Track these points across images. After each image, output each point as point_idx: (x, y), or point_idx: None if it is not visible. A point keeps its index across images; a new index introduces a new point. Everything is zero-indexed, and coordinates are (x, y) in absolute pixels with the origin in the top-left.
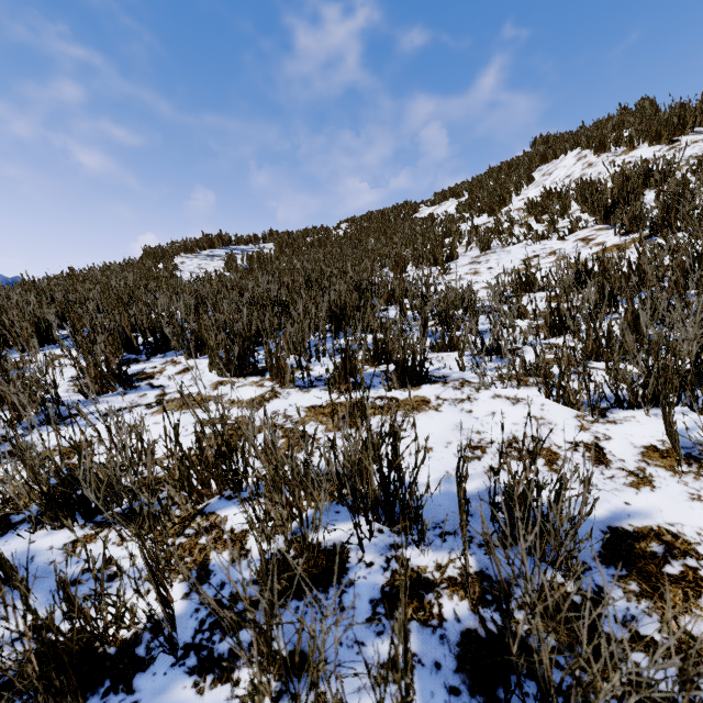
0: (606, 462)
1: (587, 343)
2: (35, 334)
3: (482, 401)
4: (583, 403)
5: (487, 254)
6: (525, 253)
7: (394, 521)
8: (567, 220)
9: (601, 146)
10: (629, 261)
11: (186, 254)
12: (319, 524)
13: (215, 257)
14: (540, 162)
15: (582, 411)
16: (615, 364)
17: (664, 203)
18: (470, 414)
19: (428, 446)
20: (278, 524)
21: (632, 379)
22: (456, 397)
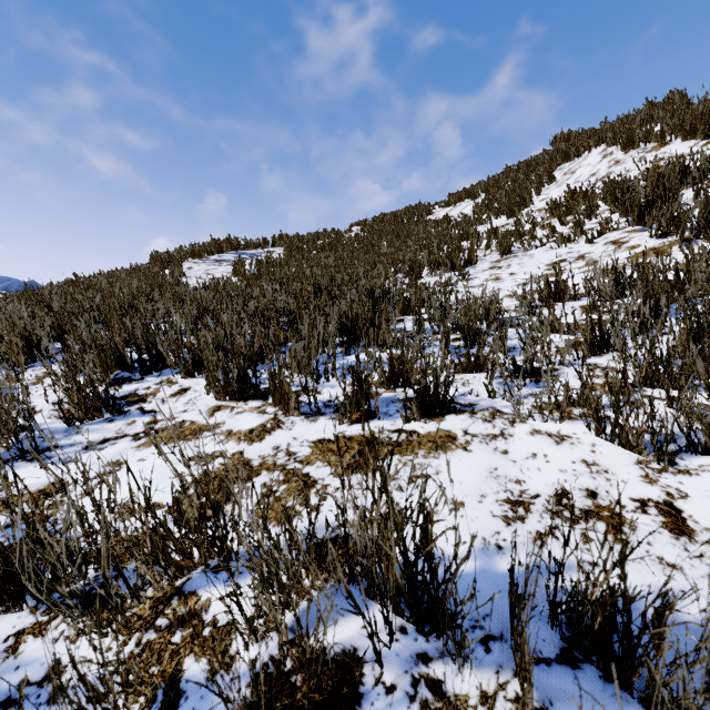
0: (689, 533)
1: (639, 367)
2: (26, 349)
3: (519, 438)
4: (647, 447)
5: (508, 258)
6: (550, 257)
7: (422, 619)
8: (594, 221)
9: (629, 142)
10: (677, 268)
11: (193, 259)
12: (322, 637)
13: (224, 262)
14: (562, 160)
15: (644, 455)
16: (689, 401)
17: (706, 202)
18: (506, 456)
19: (458, 500)
20: (272, 618)
21: (709, 419)
22: (487, 431)
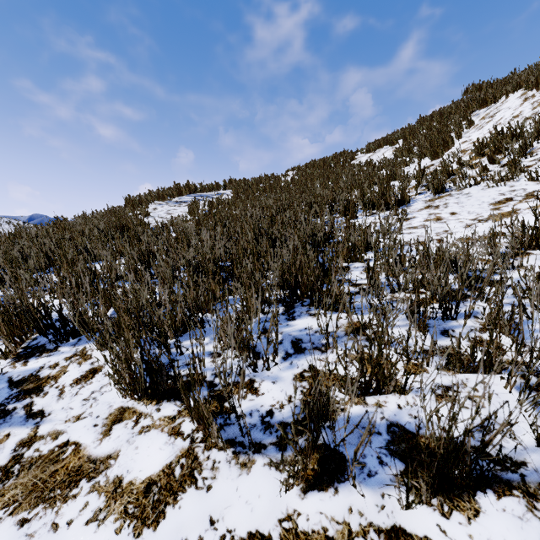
0: None
1: None
2: None
3: None
4: None
5: (441, 197)
6: (491, 195)
7: None
8: (530, 159)
9: None
10: None
11: (159, 201)
12: None
13: (182, 203)
14: (479, 106)
15: None
16: None
17: None
18: None
19: None
20: None
21: None
22: None
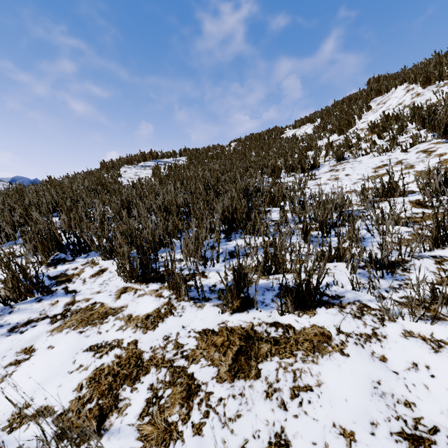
0: None
1: None
2: None
3: (393, 341)
4: None
5: (342, 163)
6: (375, 162)
7: None
8: (405, 136)
9: (427, 80)
10: None
11: (128, 165)
12: None
13: (147, 167)
14: (376, 94)
15: None
16: None
17: None
18: (385, 364)
19: (347, 429)
20: None
21: None
22: (359, 330)
